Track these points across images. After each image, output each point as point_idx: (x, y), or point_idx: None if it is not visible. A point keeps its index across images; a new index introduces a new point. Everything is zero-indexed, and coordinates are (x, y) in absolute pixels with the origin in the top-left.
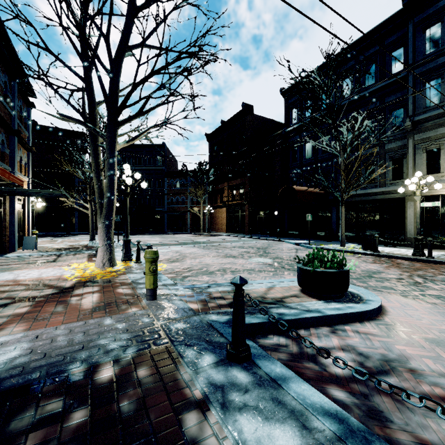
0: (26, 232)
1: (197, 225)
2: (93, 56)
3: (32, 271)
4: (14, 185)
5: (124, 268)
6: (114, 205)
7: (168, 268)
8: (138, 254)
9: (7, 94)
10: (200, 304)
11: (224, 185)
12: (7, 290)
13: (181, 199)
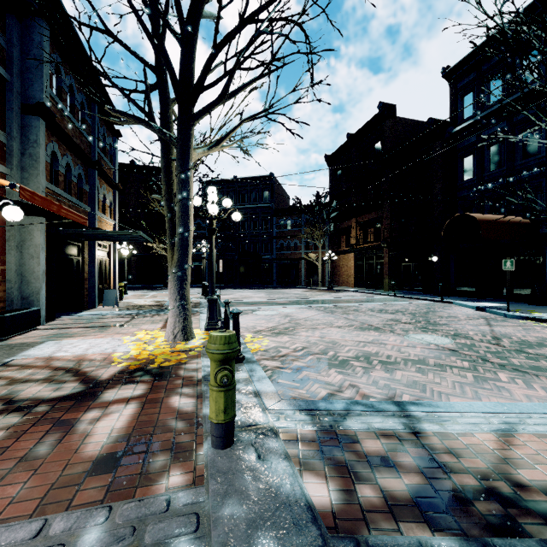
0: (112, 285)
1: (314, 277)
2: (163, 27)
3: (83, 341)
4: (94, 228)
5: (202, 345)
6: (189, 246)
7: (270, 346)
8: (226, 321)
9: (85, 118)
10: (335, 485)
11: (352, 222)
12: (22, 378)
13: (293, 244)
